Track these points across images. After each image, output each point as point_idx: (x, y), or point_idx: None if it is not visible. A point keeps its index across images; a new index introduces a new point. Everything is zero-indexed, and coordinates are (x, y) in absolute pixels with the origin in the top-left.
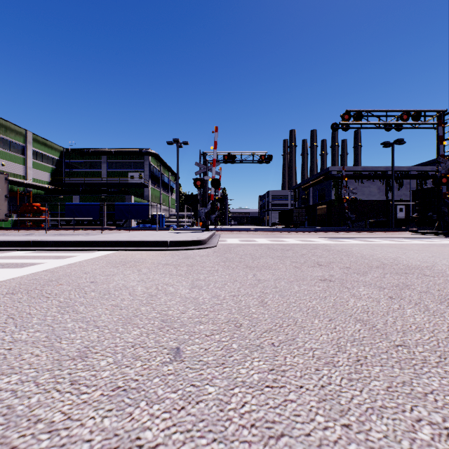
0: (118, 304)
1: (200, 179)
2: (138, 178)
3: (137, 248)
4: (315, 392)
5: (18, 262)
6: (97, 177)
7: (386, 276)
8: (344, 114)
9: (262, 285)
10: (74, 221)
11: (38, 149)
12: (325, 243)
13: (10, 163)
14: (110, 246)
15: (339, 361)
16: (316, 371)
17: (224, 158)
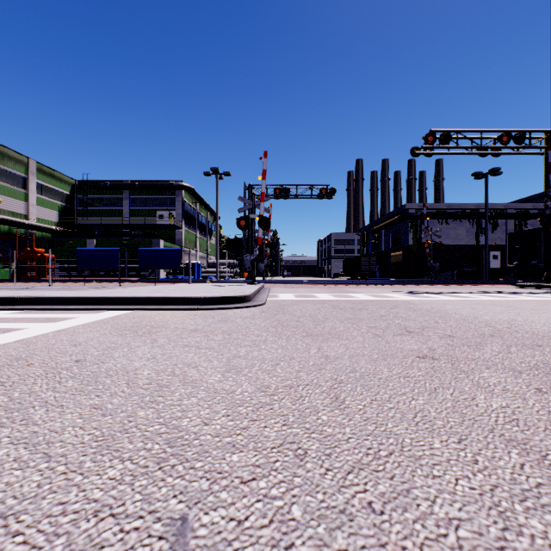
0: (102, 405)
1: (244, 218)
2: (168, 218)
3: (159, 307)
4: None
5: None
6: (118, 216)
7: (511, 350)
8: (428, 134)
9: (333, 366)
10: (84, 271)
11: (44, 181)
12: (406, 299)
13: (8, 199)
14: (124, 304)
15: None
16: None
17: (275, 193)
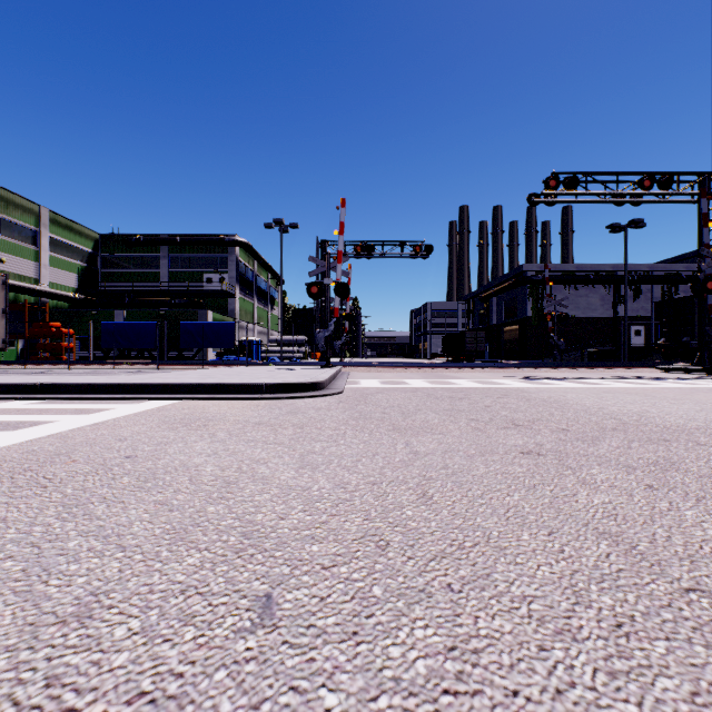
0: (167, 501)
1: (317, 284)
2: (218, 282)
3: (213, 396)
4: (545, 707)
5: (11, 420)
6: (154, 280)
7: (632, 445)
8: (549, 178)
9: (422, 462)
10: (114, 351)
11: (59, 235)
12: (520, 386)
13: (13, 259)
14: (168, 392)
15: (583, 628)
16: (539, 652)
17: (355, 251)
